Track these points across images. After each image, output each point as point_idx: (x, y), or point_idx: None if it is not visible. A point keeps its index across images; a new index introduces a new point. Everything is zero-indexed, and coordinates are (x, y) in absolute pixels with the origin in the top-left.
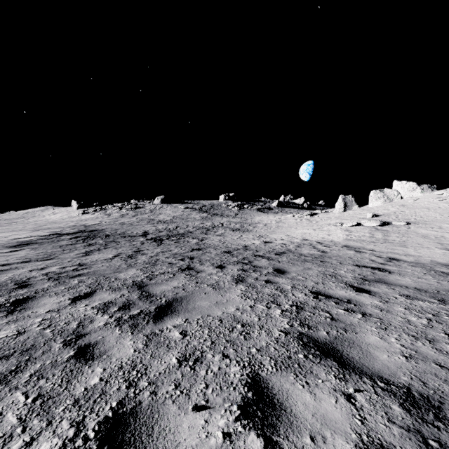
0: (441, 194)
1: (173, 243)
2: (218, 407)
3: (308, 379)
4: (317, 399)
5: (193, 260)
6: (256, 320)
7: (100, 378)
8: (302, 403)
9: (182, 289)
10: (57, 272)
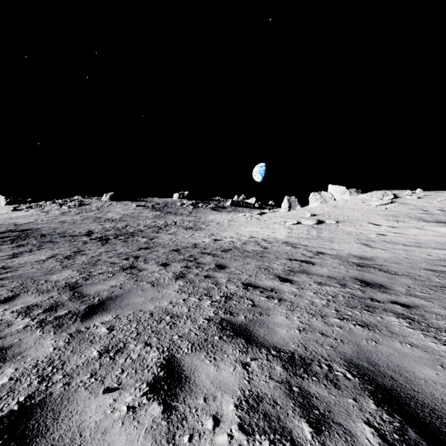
0: (364, 197)
1: (120, 243)
2: (129, 387)
3: (216, 355)
4: (219, 370)
5: (138, 259)
6: (185, 312)
7: (10, 378)
8: (205, 374)
9: (119, 287)
10: None
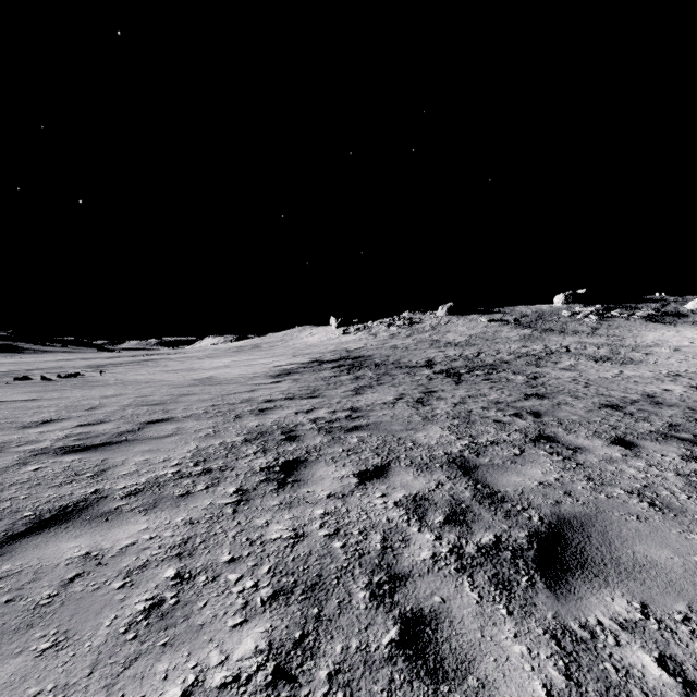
0: None
1: (482, 381)
2: None
3: None
4: None
5: (542, 419)
6: None
7: None
8: None
9: (564, 492)
10: (326, 419)
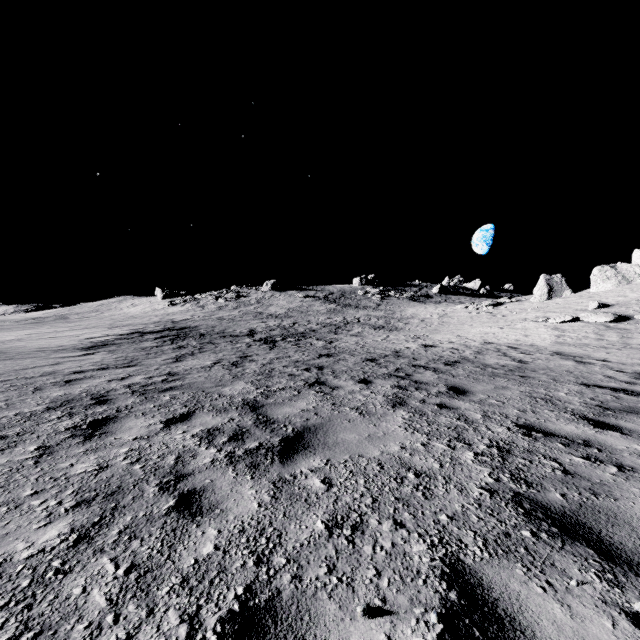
0: None
1: (291, 346)
2: (404, 613)
3: (549, 576)
4: (576, 617)
5: (323, 371)
6: (437, 468)
7: (215, 545)
8: (550, 622)
9: (314, 413)
10: (142, 384)
